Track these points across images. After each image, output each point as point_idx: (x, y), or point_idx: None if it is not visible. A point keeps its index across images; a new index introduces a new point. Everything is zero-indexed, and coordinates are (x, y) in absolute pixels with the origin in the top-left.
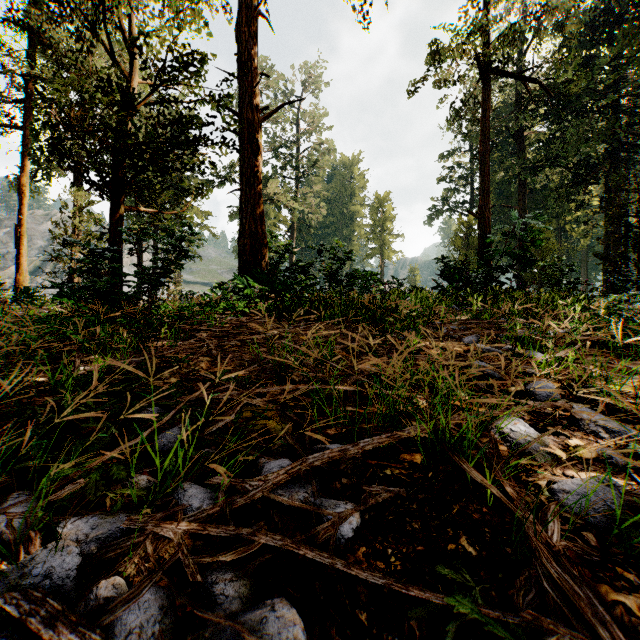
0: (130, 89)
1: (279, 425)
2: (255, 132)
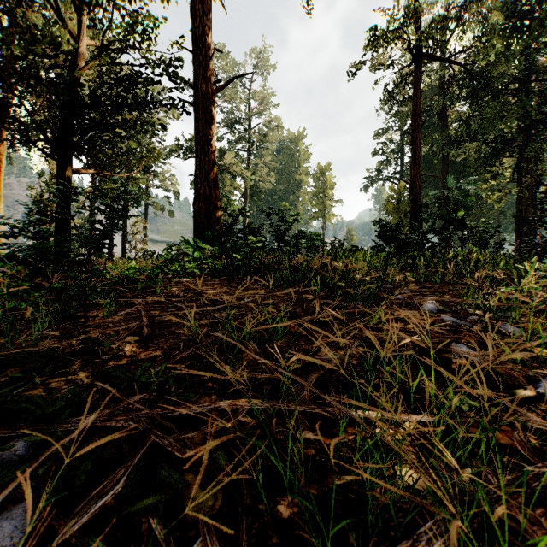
0: (78, 50)
1: (201, 488)
2: (209, 103)
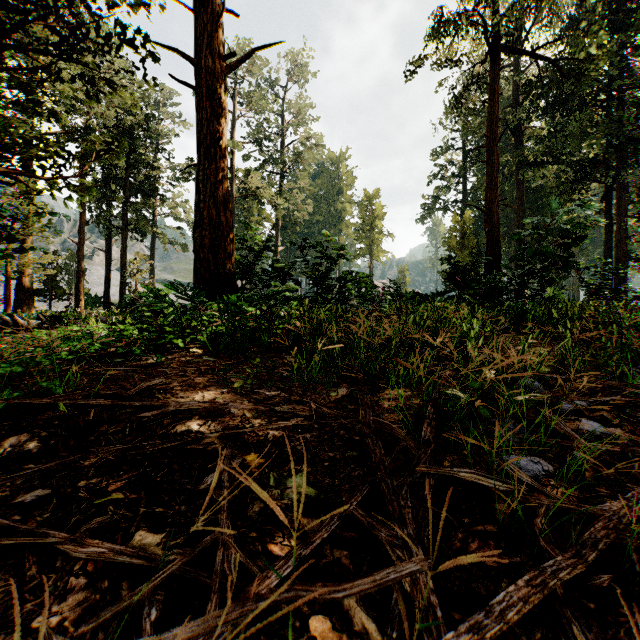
0: None
1: None
2: (216, 85)
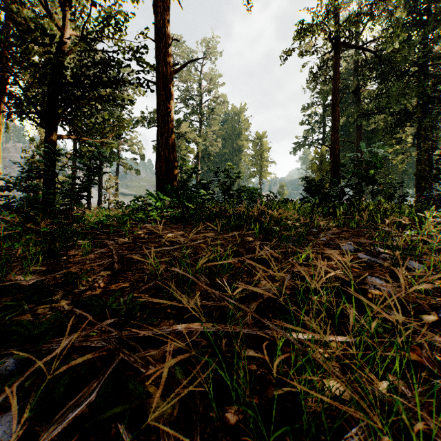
0: (62, 38)
1: (161, 398)
2: (168, 82)
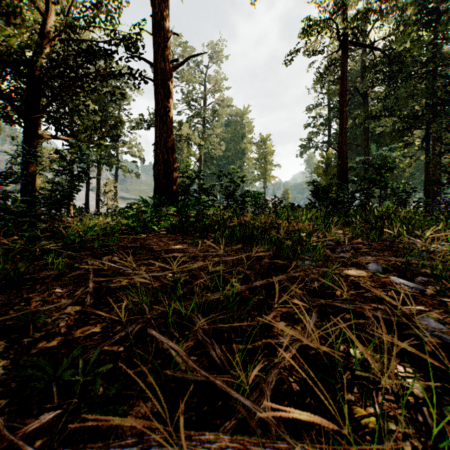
0: (44, 25)
1: None
2: (167, 79)
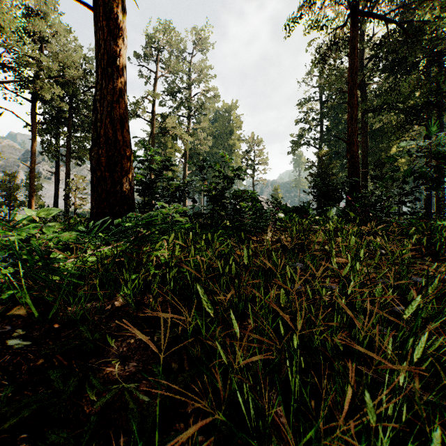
0: None
1: None
2: (112, 4)
